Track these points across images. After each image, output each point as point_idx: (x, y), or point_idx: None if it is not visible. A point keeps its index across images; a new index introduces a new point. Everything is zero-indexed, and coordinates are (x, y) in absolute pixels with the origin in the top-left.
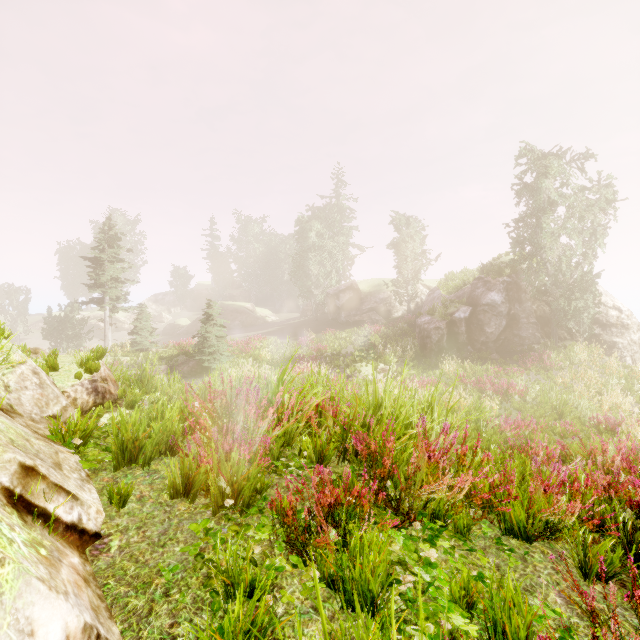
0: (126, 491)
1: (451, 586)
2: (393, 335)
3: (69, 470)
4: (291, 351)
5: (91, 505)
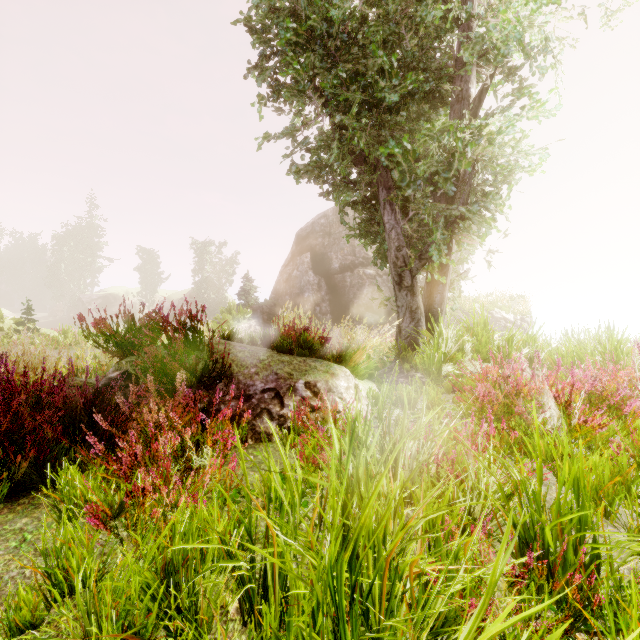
0: None
1: None
2: None
3: None
4: None
5: None
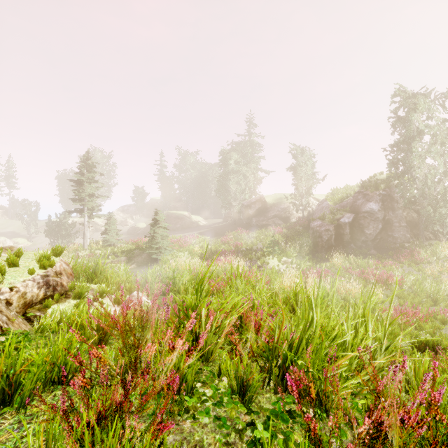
0: None
1: None
2: (291, 235)
3: None
4: (216, 247)
5: None
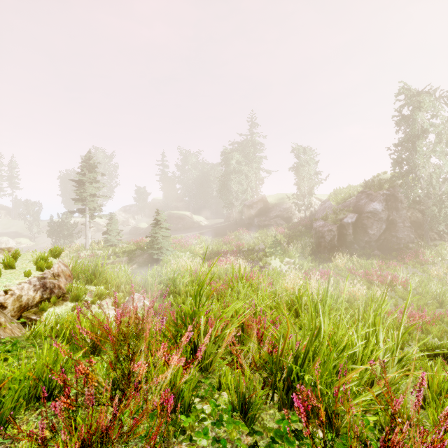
0: None
1: None
2: (294, 235)
3: None
4: (218, 247)
5: None
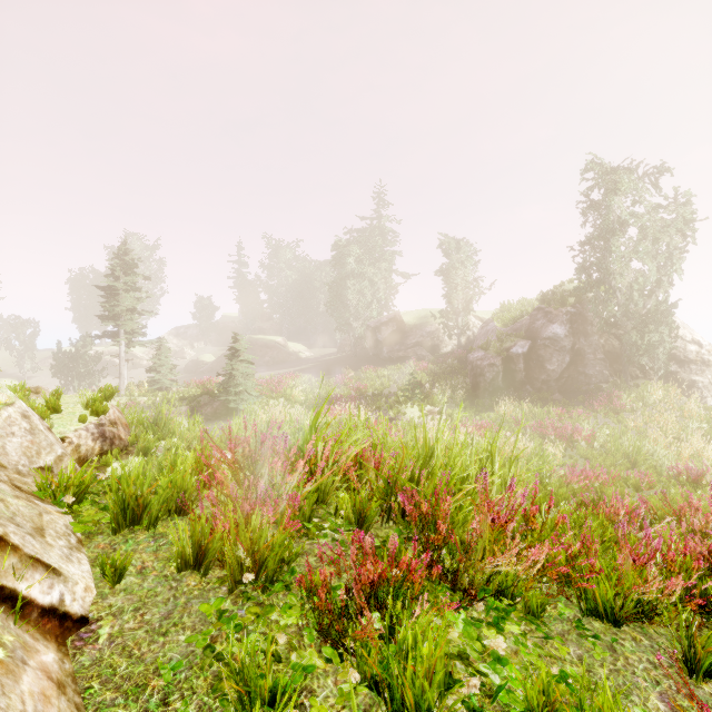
0: (123, 562)
1: (527, 691)
2: (442, 373)
3: (54, 536)
4: (327, 391)
5: (78, 581)
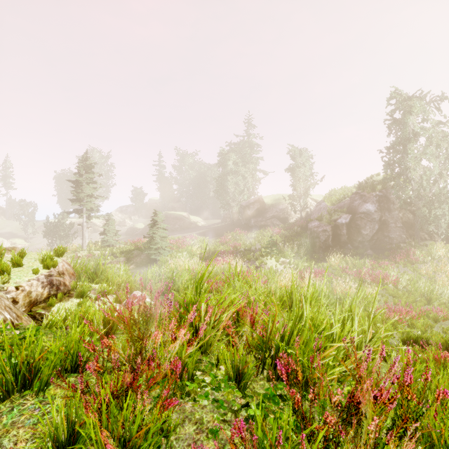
0: None
1: None
2: (290, 236)
3: None
4: (215, 247)
5: None
